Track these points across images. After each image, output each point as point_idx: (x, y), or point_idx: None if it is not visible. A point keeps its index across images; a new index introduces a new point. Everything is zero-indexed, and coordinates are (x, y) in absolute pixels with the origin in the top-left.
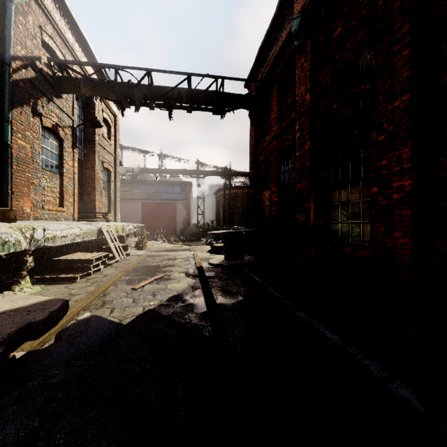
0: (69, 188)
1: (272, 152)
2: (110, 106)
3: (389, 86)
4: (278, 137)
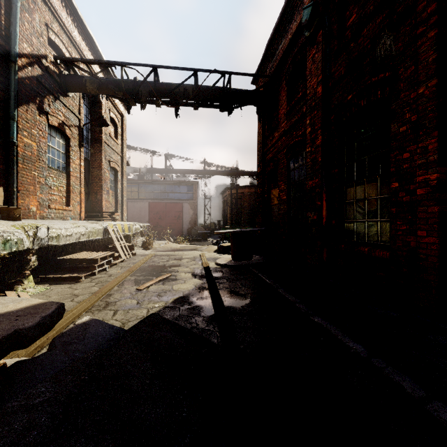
0: (76, 187)
1: (281, 149)
2: (117, 105)
3: (412, 73)
4: (287, 134)
